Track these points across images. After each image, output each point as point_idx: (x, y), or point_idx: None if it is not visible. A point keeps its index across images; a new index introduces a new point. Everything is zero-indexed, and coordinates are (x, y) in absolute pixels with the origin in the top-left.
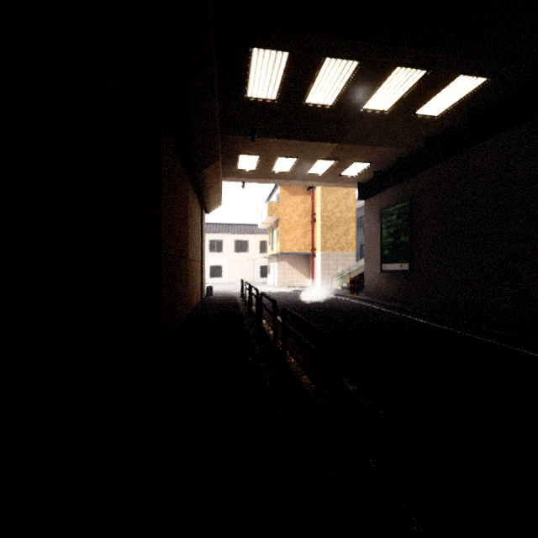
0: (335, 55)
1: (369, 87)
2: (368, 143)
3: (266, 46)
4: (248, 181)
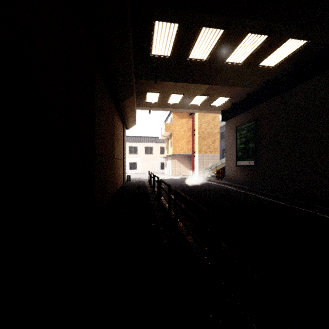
0: (209, 26)
1: (230, 47)
2: (228, 84)
3: (164, 20)
4: (152, 109)
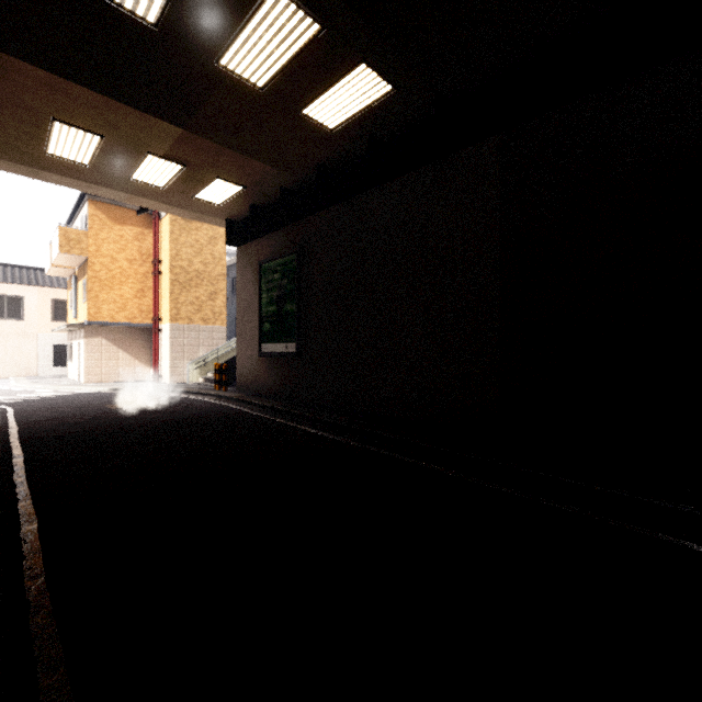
0: None
1: (227, 13)
2: (237, 146)
3: None
4: None
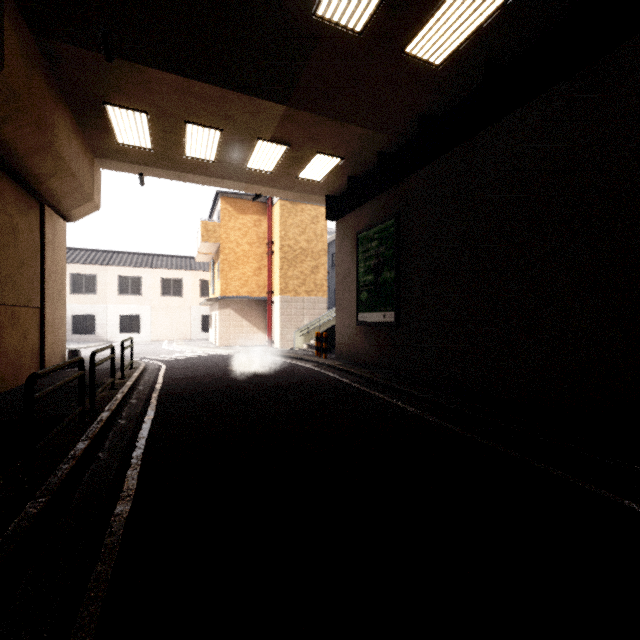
0: None
1: None
2: (335, 113)
3: None
4: (149, 172)
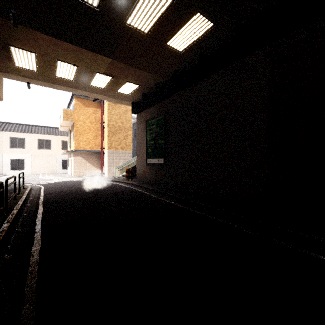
0: None
1: None
2: (135, 65)
3: None
4: (34, 82)
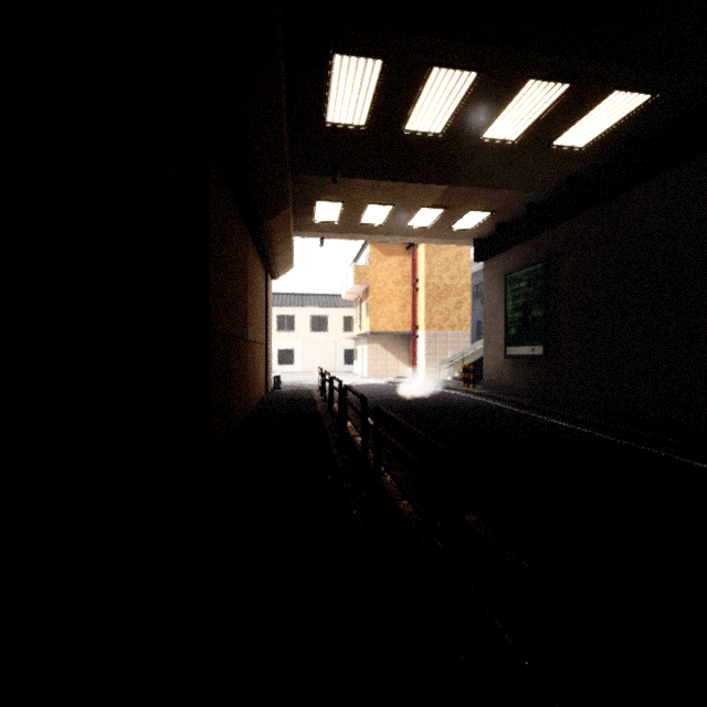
0: (446, 64)
1: (491, 107)
2: (489, 185)
3: (353, 52)
4: (328, 236)
